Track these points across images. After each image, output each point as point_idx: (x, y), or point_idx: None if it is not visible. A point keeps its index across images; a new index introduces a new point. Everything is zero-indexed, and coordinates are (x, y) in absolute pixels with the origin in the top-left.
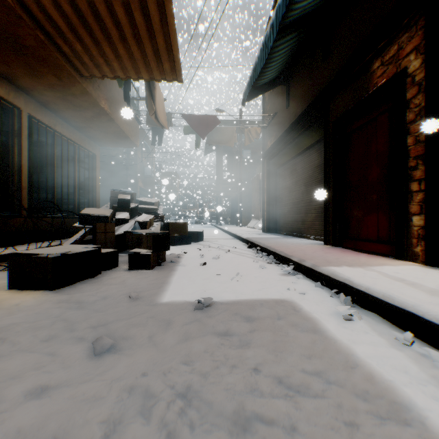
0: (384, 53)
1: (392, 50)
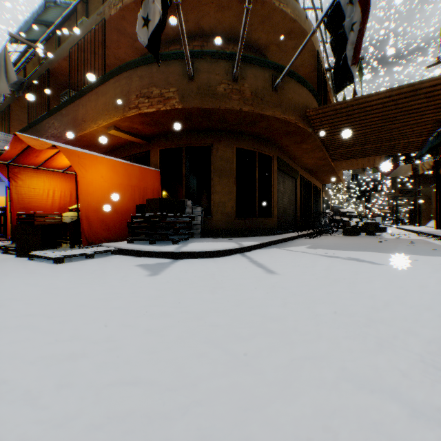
0: None
1: None
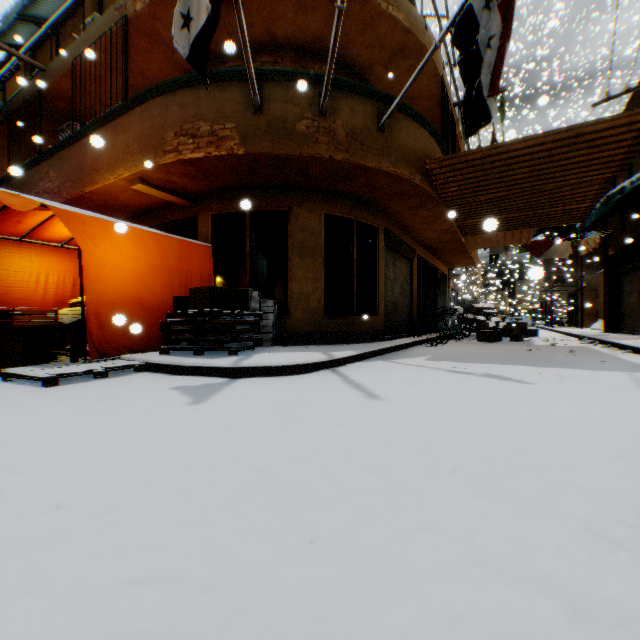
0: None
1: None
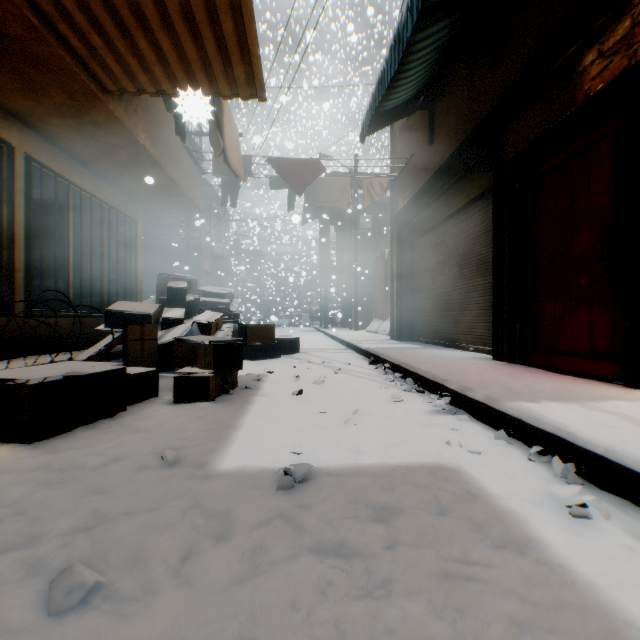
0: (604, 37)
1: (620, 29)
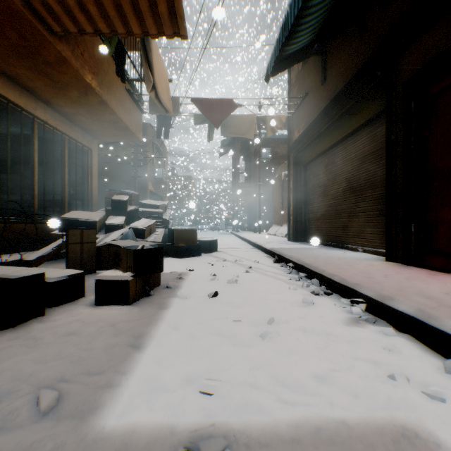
0: None
1: None
